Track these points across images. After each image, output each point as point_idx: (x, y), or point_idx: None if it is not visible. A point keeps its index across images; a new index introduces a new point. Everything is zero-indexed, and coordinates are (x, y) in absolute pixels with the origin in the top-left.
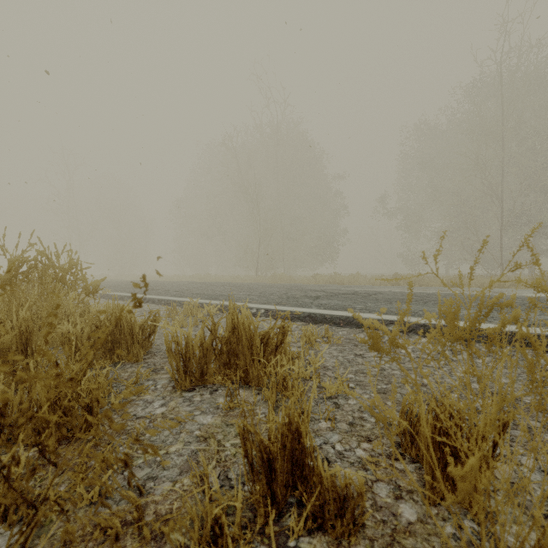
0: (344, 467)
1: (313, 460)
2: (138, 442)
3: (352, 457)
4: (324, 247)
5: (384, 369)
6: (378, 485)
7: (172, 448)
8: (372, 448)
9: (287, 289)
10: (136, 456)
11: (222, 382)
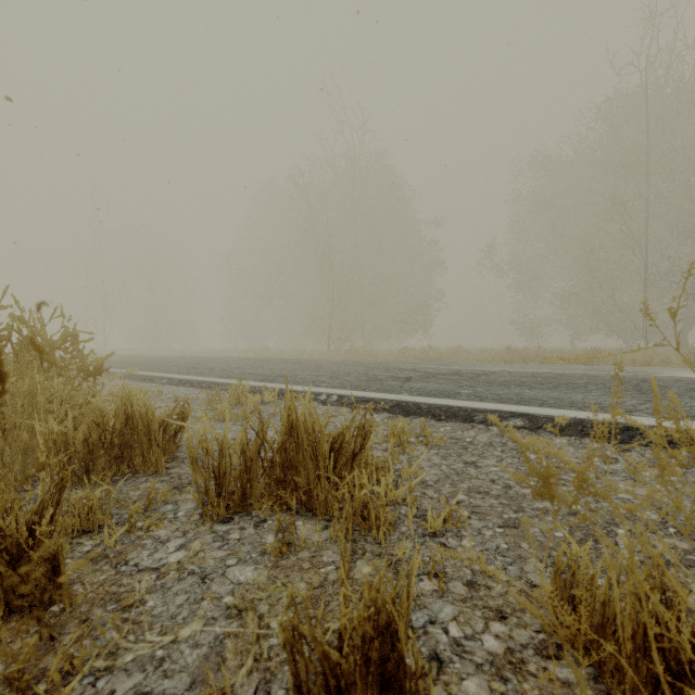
0: (467, 673)
1: (420, 691)
2: None
3: (478, 652)
4: (415, 314)
5: (510, 486)
6: None
7: (185, 630)
8: (508, 633)
9: (367, 368)
10: (124, 648)
11: (273, 507)
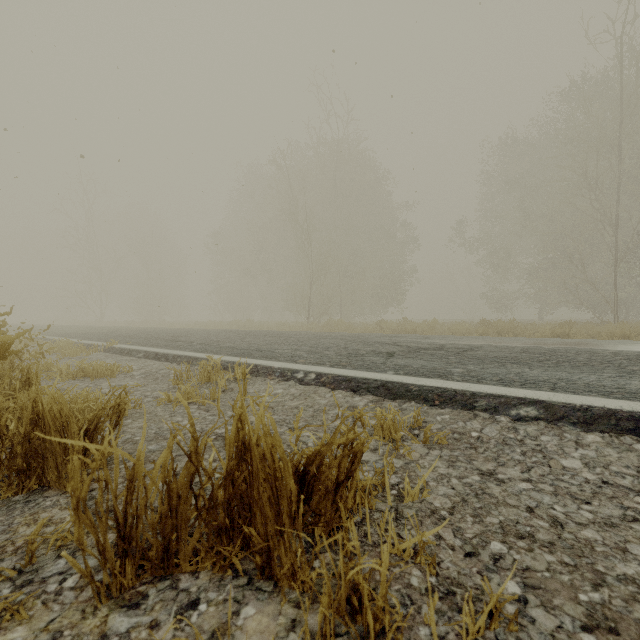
0: None
1: None
2: None
3: None
4: (390, 288)
5: (560, 522)
6: None
7: None
8: None
9: (347, 342)
10: None
11: (214, 569)
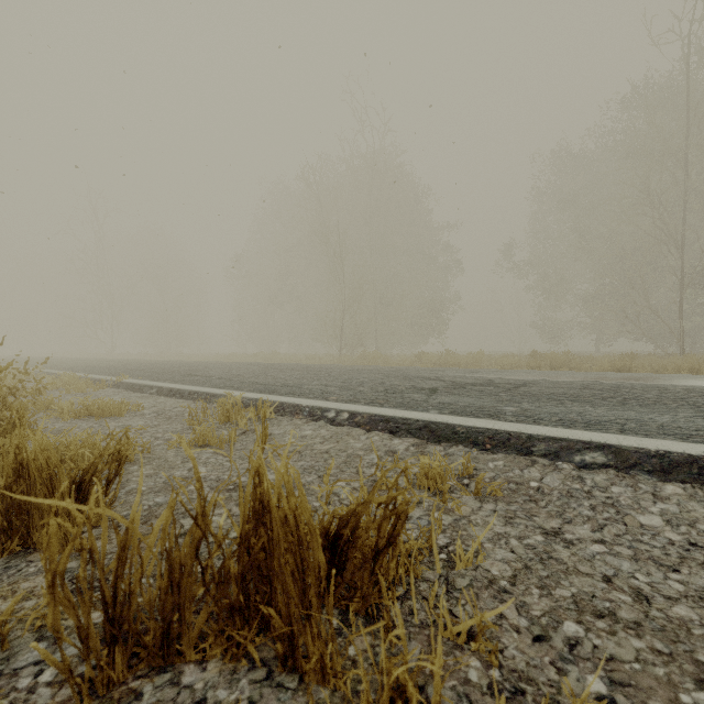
0: None
1: None
2: None
3: None
4: (431, 317)
5: (645, 595)
6: None
7: None
8: None
9: (383, 376)
10: None
11: (225, 659)
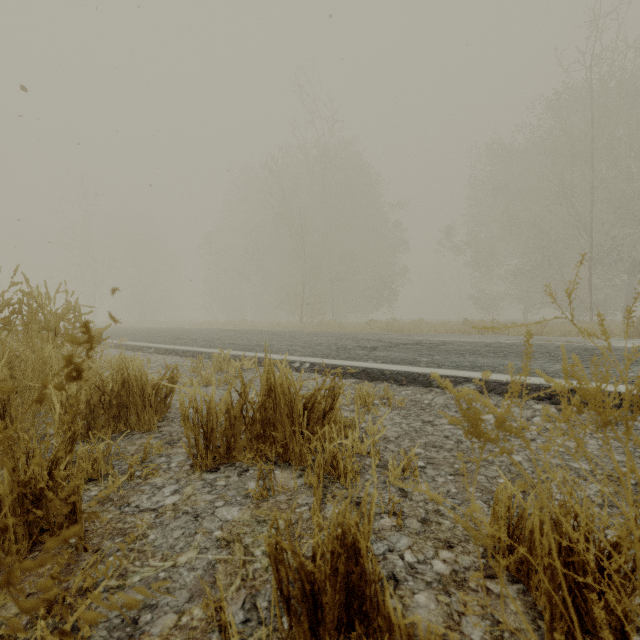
0: (418, 589)
1: (378, 593)
2: (64, 636)
3: (428, 573)
4: (381, 289)
5: (461, 441)
6: (469, 621)
7: (182, 557)
8: (454, 558)
9: (337, 339)
10: (132, 571)
11: (254, 459)
